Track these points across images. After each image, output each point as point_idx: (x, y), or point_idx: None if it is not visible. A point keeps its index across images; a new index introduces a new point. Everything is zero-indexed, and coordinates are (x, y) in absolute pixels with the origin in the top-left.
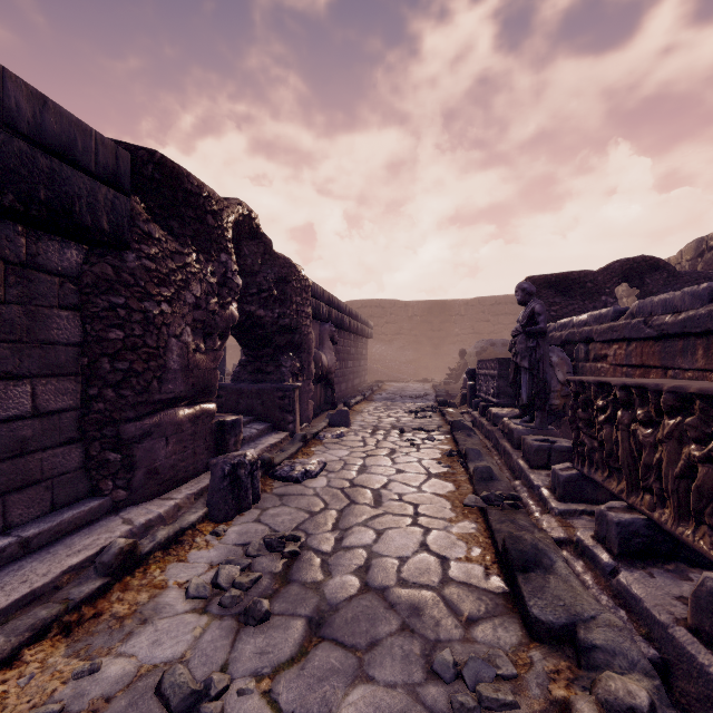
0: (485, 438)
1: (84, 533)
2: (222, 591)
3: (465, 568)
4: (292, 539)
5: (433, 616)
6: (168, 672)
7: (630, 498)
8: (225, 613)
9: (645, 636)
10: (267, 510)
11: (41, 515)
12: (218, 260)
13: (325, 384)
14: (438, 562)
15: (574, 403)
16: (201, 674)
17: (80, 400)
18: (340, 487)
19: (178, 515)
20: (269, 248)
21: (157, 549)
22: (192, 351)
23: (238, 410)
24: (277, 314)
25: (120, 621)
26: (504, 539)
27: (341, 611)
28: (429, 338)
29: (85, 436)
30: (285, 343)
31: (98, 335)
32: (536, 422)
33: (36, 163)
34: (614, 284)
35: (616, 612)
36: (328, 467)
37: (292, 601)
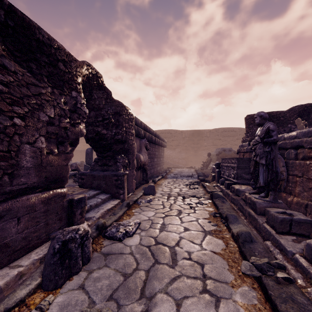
0: (231, 202)
1: None
2: None
3: None
4: None
5: None
6: None
7: None
8: None
9: None
10: (92, 273)
11: None
12: (70, 95)
13: (143, 170)
14: None
15: None
16: None
17: None
18: (148, 245)
19: (19, 283)
20: (109, 96)
21: None
22: (45, 154)
23: (93, 186)
24: (114, 133)
25: None
26: None
27: None
28: (192, 147)
29: None
30: (119, 149)
31: None
32: (270, 198)
33: None
34: (295, 118)
35: None
36: (141, 226)
37: None
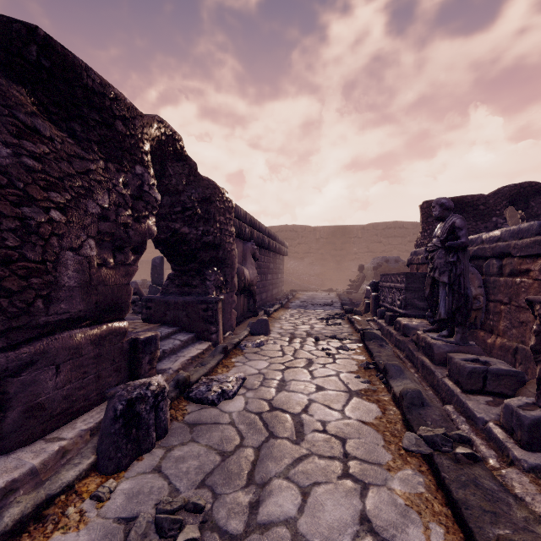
0: (394, 347)
1: None
2: None
3: None
4: (193, 510)
5: None
6: None
7: None
8: None
9: None
10: (173, 450)
11: None
12: (133, 171)
13: (248, 295)
14: None
15: None
16: None
17: None
18: (258, 411)
19: (61, 463)
20: (193, 170)
21: None
22: (96, 266)
23: (166, 321)
24: (201, 232)
25: None
26: None
27: None
28: (333, 255)
29: None
30: (210, 259)
31: None
32: (457, 338)
33: None
34: (503, 207)
35: None
36: (246, 383)
37: None
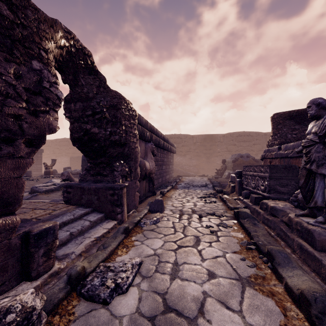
0: (263, 223)
1: None
2: None
3: None
4: None
5: None
6: None
7: None
8: None
9: None
10: None
11: None
12: (29, 65)
13: (149, 180)
14: None
15: None
16: None
17: None
18: (151, 315)
19: None
20: (102, 83)
21: None
22: None
23: (81, 203)
24: (109, 132)
25: None
26: None
27: None
28: (204, 153)
29: None
30: (117, 154)
31: None
32: None
33: None
34: None
35: None
36: (142, 268)
37: None
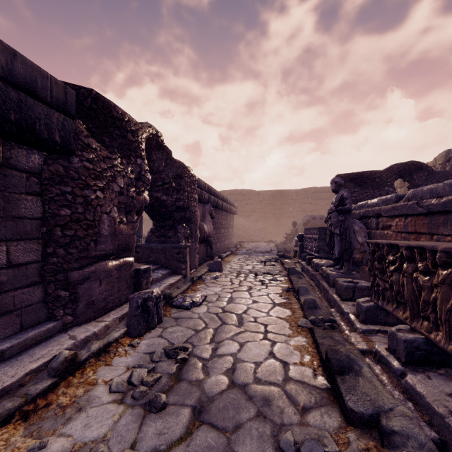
0: (310, 279)
1: (42, 345)
2: (134, 386)
3: (299, 370)
4: (183, 349)
5: (279, 406)
6: (93, 450)
7: (412, 323)
8: (136, 403)
9: (427, 422)
10: (167, 329)
11: (13, 333)
12: (135, 163)
13: (206, 244)
14: (281, 365)
15: (372, 258)
16: (116, 450)
17: (41, 256)
18: (215, 312)
19: (107, 332)
20: (169, 156)
21: (91, 357)
22: (117, 223)
23: (150, 261)
24: (175, 199)
25: (63, 409)
26: (326, 351)
27: (215, 401)
28: (273, 214)
29: (44, 280)
30: (180, 217)
31: (53, 212)
32: (344, 269)
33: (8, 95)
34: (393, 179)
35: (406, 403)
36: (207, 299)
37: (182, 394)
